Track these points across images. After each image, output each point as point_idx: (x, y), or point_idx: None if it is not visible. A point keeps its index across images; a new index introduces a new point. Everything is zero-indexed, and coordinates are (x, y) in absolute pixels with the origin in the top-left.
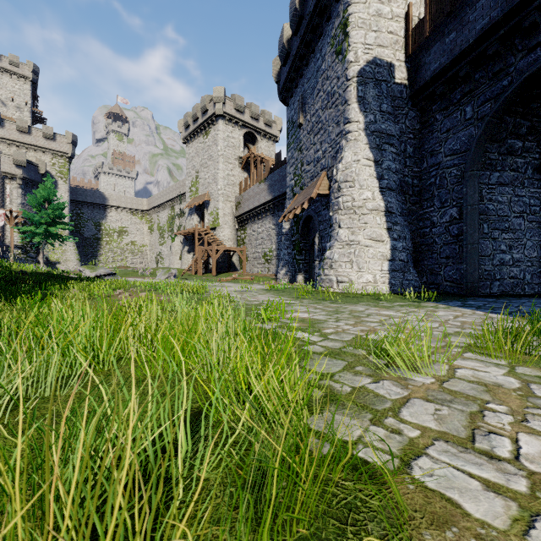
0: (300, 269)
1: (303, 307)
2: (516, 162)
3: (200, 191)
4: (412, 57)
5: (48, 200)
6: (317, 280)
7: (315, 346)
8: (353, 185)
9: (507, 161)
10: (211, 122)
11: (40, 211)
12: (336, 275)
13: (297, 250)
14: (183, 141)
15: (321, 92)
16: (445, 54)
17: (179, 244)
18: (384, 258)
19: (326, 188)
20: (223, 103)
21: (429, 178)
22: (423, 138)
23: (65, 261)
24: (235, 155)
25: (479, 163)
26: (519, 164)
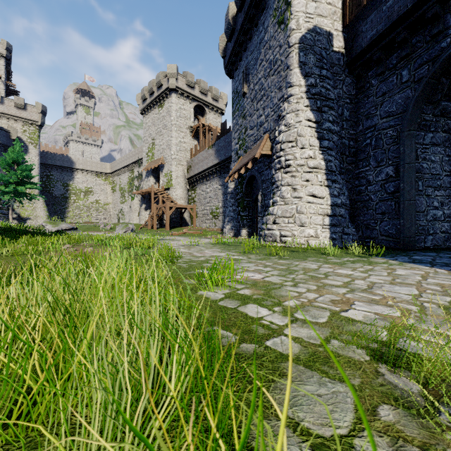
0: (244, 224)
1: (252, 264)
2: (447, 124)
3: (156, 156)
4: (348, 28)
5: (17, 162)
6: (261, 234)
7: (283, 338)
8: (295, 145)
9: (440, 123)
10: (165, 95)
11: (9, 172)
12: (280, 230)
13: (242, 207)
14: (141, 112)
15: (264, 61)
16: (383, 21)
17: (138, 203)
18: (324, 213)
19: (269, 148)
20: (176, 79)
21: (365, 140)
22: (359, 102)
23: (35, 217)
24: (186, 125)
25: (416, 123)
26: (450, 126)
